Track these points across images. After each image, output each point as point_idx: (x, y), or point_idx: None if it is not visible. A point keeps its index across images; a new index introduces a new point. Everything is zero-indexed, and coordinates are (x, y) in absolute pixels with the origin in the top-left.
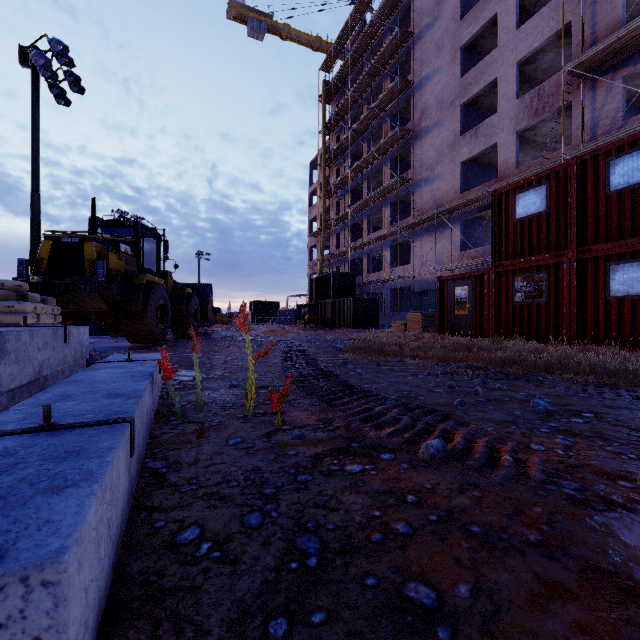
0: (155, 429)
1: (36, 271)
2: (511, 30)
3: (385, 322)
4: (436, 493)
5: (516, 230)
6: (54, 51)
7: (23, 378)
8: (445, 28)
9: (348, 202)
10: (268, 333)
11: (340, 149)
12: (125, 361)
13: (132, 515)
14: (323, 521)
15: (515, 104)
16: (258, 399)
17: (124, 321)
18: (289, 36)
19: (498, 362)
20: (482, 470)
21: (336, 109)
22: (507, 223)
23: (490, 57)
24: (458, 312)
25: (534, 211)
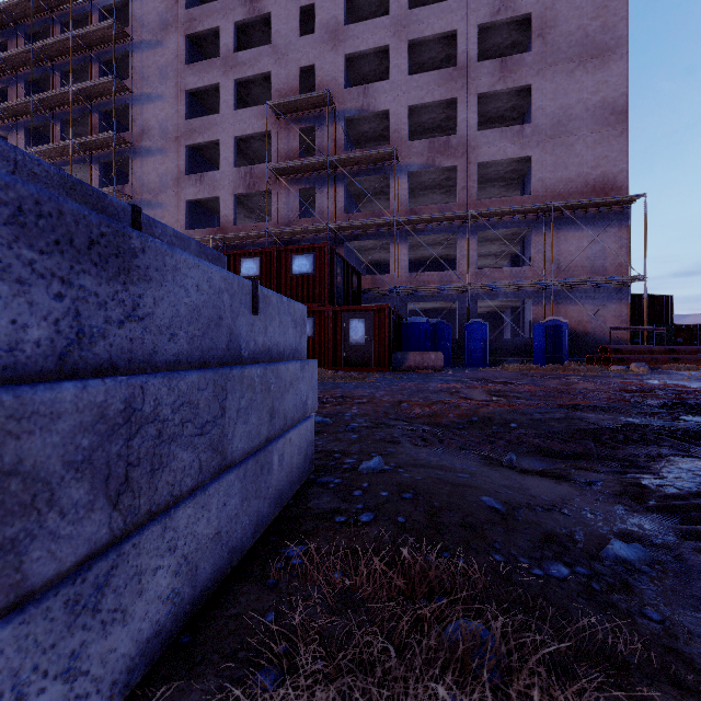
0: None
1: None
2: (231, 107)
3: None
4: None
5: None
6: None
7: None
8: (170, 60)
9: None
10: None
11: (10, 111)
12: None
13: None
14: None
15: (234, 171)
16: None
17: None
18: None
19: None
20: None
21: (3, 53)
22: None
23: (214, 118)
24: None
25: (253, 274)
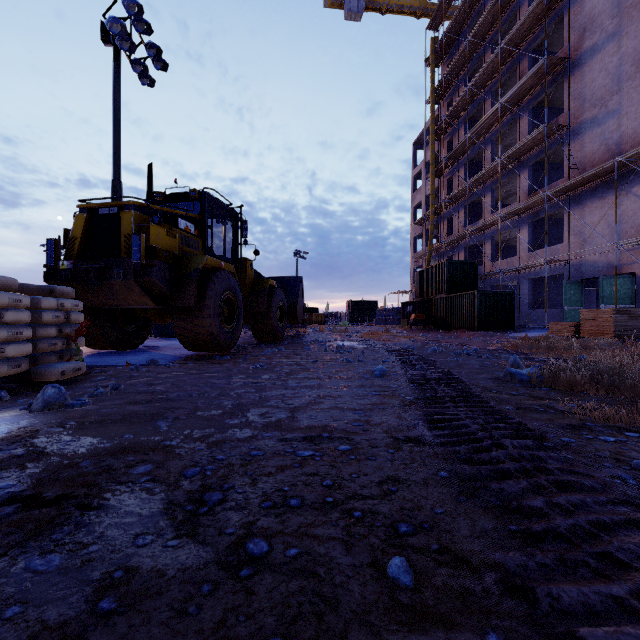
0: None
1: (68, 254)
2: None
3: (519, 323)
4: None
5: None
6: (129, 15)
7: None
8: None
9: (463, 177)
10: (369, 336)
11: (453, 115)
12: None
13: None
14: None
15: None
16: None
17: (176, 321)
18: (389, 8)
19: None
20: None
21: (448, 67)
22: None
23: None
24: None
25: None
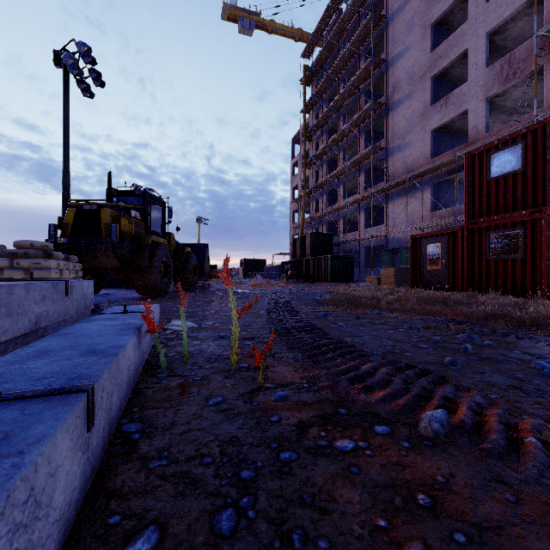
0: (140, 382)
1: (63, 234)
2: (481, 3)
3: (359, 277)
4: (454, 492)
5: (490, 189)
6: (80, 52)
7: (17, 330)
8: (416, 8)
9: (326, 171)
10: (256, 286)
11: (319, 125)
12: (121, 313)
13: (87, 501)
14: (312, 531)
15: (485, 72)
16: (243, 351)
17: (134, 276)
18: (274, 30)
19: (480, 316)
20: (504, 457)
21: (315, 90)
22: (481, 182)
23: (460, 30)
24: (431, 267)
25: (509, 170)
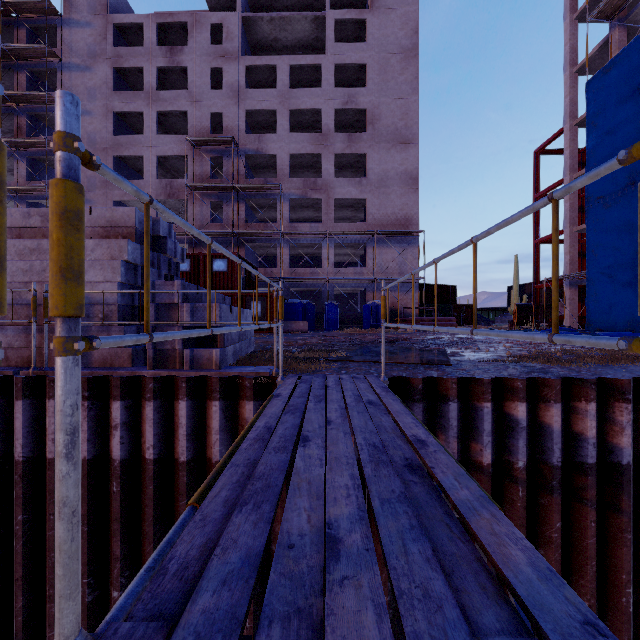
0: None
1: None
2: (154, 132)
3: None
4: None
5: None
6: None
7: None
8: (98, 84)
9: None
10: None
11: None
12: None
13: None
14: None
15: (156, 182)
16: None
17: None
18: None
19: None
20: None
21: None
22: None
23: (139, 138)
24: None
25: (185, 270)
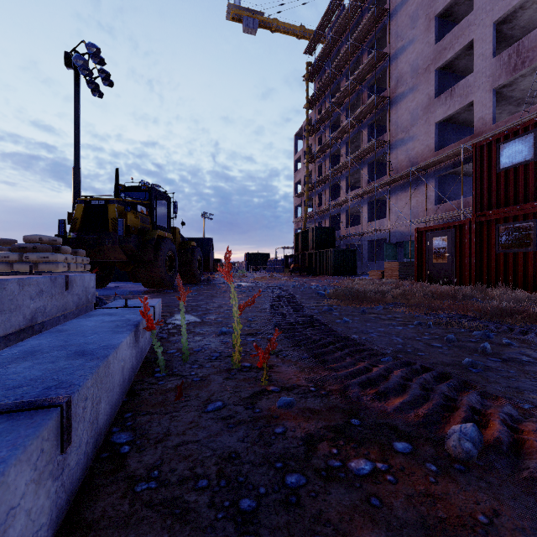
0: (136, 383)
1: (72, 229)
2: None
3: (362, 270)
4: None
5: (499, 180)
6: (90, 53)
7: (9, 327)
8: (420, 1)
9: (328, 166)
10: (259, 280)
11: (321, 120)
12: (122, 307)
13: None
14: None
15: (492, 62)
16: (245, 348)
17: (140, 269)
18: (277, 28)
19: (494, 312)
20: None
21: (318, 86)
22: (489, 174)
23: (465, 21)
24: (436, 261)
25: (520, 160)
